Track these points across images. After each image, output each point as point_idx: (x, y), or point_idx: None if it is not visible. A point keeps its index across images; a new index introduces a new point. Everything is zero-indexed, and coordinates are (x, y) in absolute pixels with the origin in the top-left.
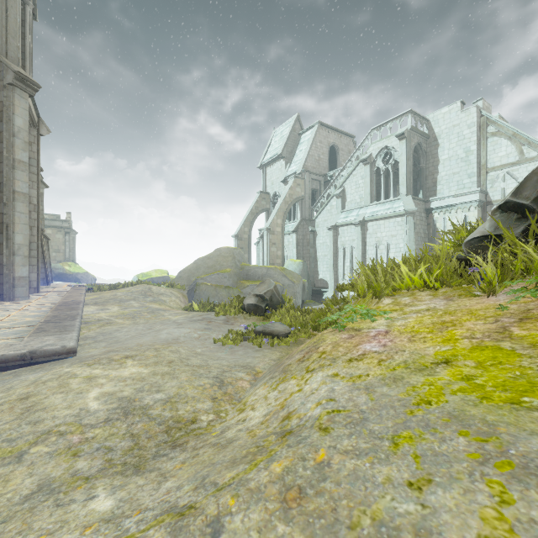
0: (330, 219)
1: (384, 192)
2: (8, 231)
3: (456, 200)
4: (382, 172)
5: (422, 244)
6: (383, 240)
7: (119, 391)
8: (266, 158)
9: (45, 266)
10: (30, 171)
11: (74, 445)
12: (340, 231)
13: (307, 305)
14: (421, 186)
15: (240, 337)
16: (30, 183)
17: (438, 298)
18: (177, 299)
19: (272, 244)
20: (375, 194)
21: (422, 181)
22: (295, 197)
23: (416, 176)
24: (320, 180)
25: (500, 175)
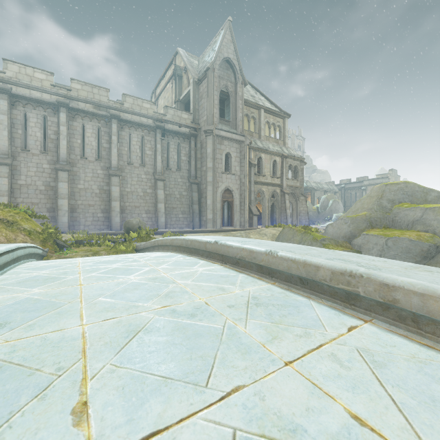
0: None
1: None
2: (206, 199)
3: None
4: None
5: None
6: None
7: None
8: None
9: (286, 215)
10: (241, 166)
11: None
12: None
13: None
14: None
15: None
16: (241, 172)
17: None
18: (269, 239)
19: None
20: None
21: None
22: None
23: None
24: None
25: None
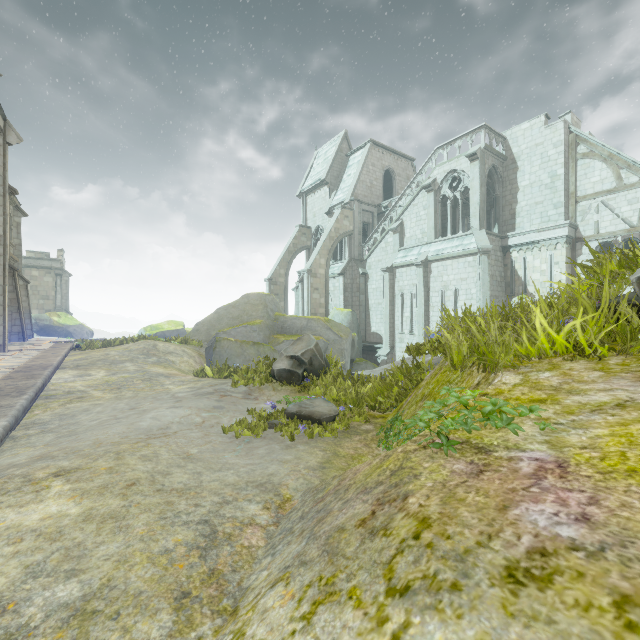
0: (385, 259)
1: (451, 226)
2: None
3: (539, 236)
4: (448, 201)
5: (498, 289)
6: (451, 285)
7: None
8: (306, 184)
9: (21, 317)
10: None
11: None
12: (397, 274)
13: (357, 365)
14: (496, 218)
15: (264, 423)
16: None
17: (621, 378)
18: (191, 359)
19: (314, 289)
20: (440, 228)
21: (497, 212)
22: (342, 231)
23: (489, 207)
24: (373, 211)
25: (593, 205)
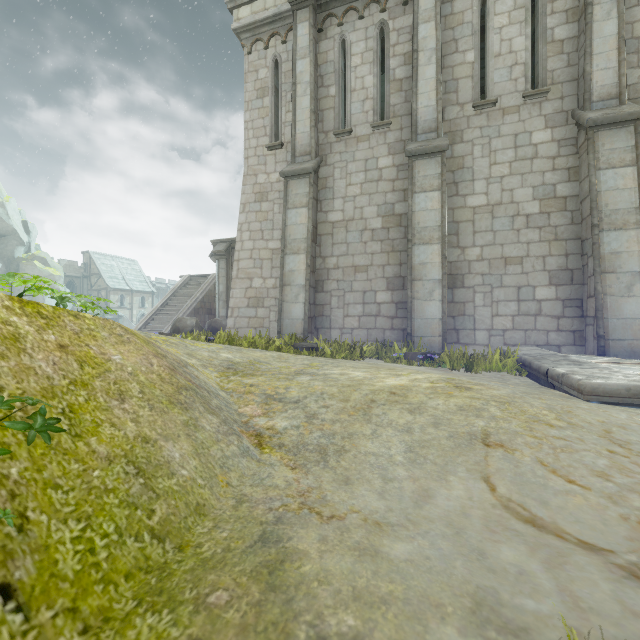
0: None
1: None
2: None
3: None
4: None
5: None
6: None
7: (343, 375)
8: None
9: None
10: None
11: (291, 367)
12: None
13: None
14: None
15: None
16: None
17: None
18: None
19: None
20: None
21: None
22: None
23: None
24: None
25: None
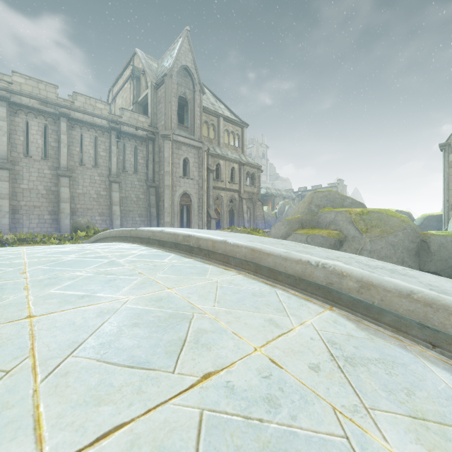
0: None
1: None
2: (164, 203)
3: None
4: None
5: None
6: None
7: None
8: None
9: (243, 219)
10: (199, 171)
11: None
12: None
13: None
14: None
15: None
16: (199, 177)
17: None
18: None
19: None
20: None
21: None
22: None
23: None
24: None
25: None
